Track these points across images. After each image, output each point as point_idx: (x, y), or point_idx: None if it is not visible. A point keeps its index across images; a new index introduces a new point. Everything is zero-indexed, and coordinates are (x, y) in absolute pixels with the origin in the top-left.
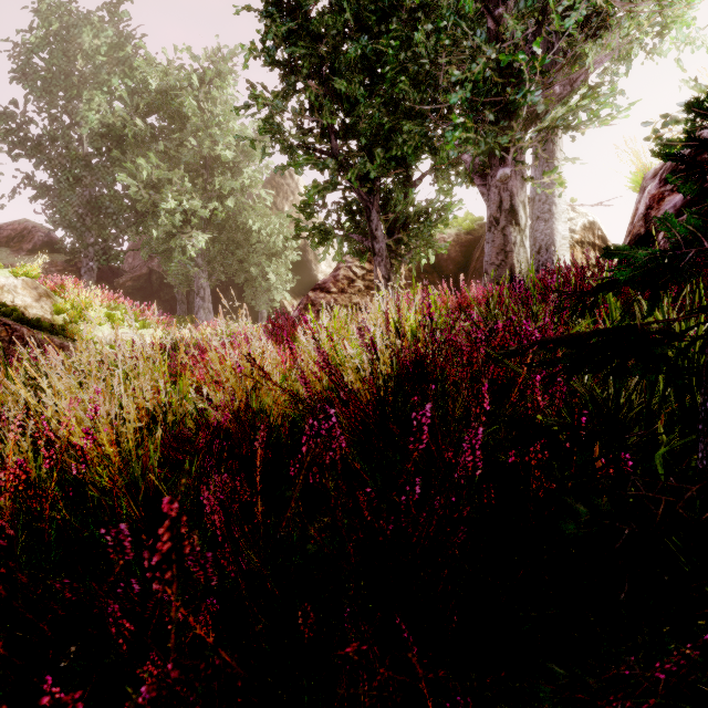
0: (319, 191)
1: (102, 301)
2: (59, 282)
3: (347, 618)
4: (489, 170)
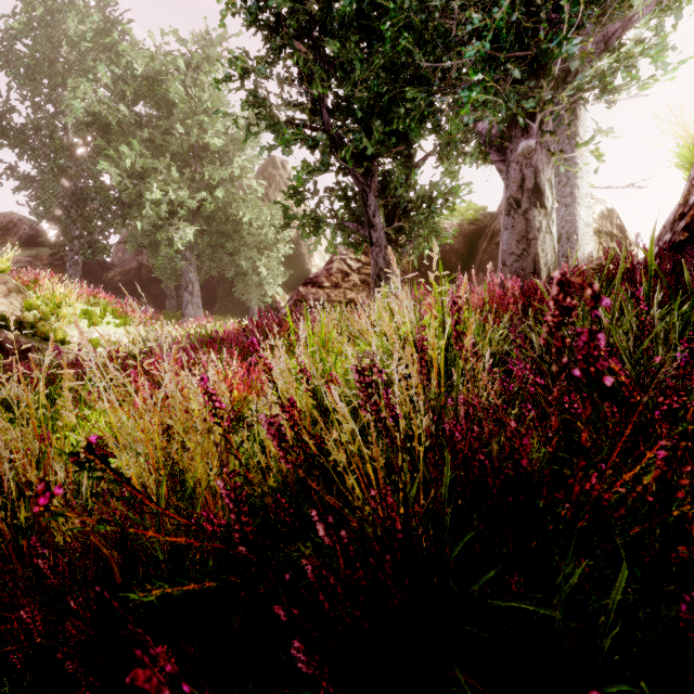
0: (309, 173)
1: (80, 296)
2: (32, 276)
3: None
4: (508, 143)
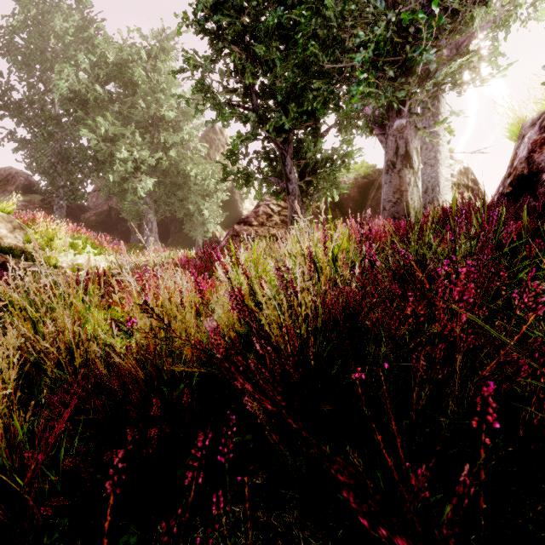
0: (242, 141)
1: (67, 232)
2: (31, 217)
3: None
4: (387, 121)
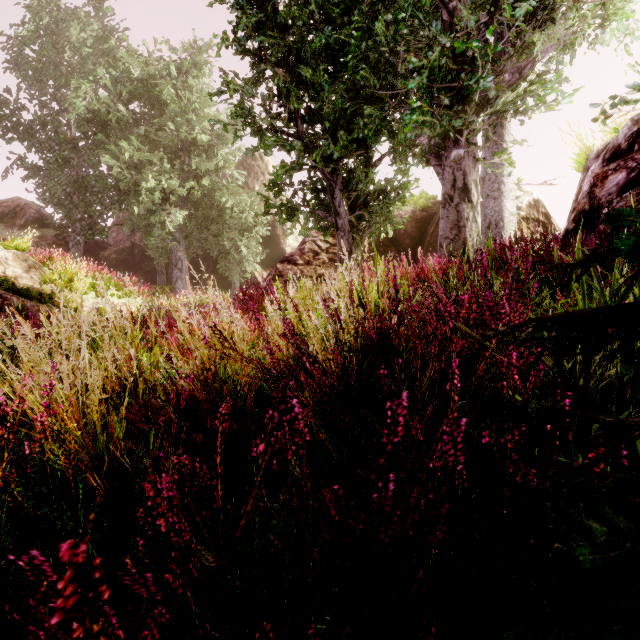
0: (286, 171)
1: (87, 272)
2: (47, 255)
3: (312, 637)
4: (444, 151)
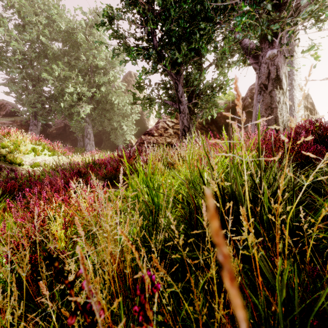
0: (145, 73)
1: (31, 141)
2: (6, 131)
3: None
4: (260, 52)
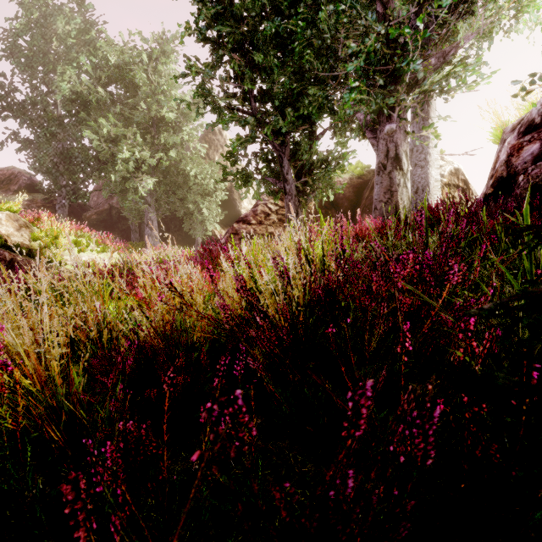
0: (241, 143)
1: (70, 230)
2: (36, 216)
3: None
4: (378, 126)
